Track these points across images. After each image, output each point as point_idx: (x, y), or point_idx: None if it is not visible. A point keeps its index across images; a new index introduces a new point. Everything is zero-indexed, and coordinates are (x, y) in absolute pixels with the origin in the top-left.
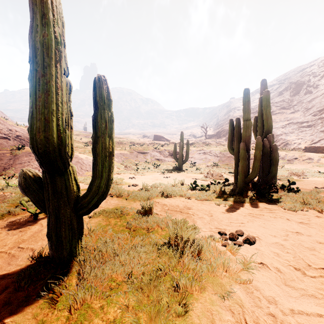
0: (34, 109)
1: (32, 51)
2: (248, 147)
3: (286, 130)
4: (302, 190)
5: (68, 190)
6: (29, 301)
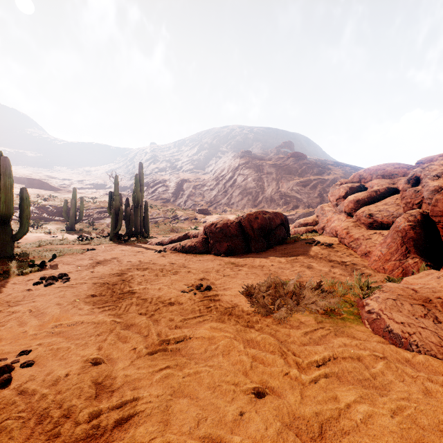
0: (5, 204)
1: (4, 186)
2: (118, 212)
3: (196, 191)
4: None
5: (10, 231)
6: (6, 262)
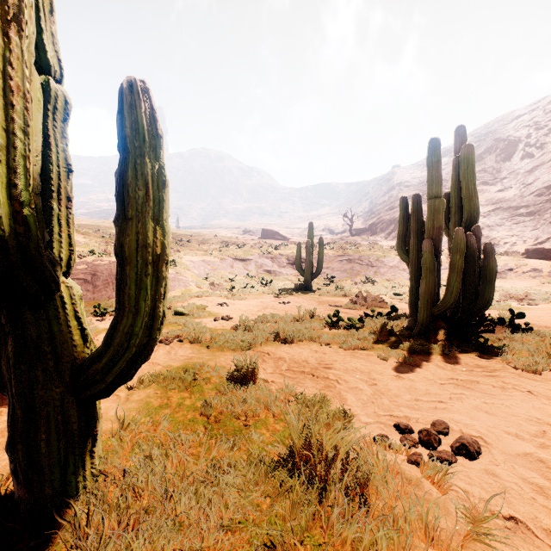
0: None
1: None
2: (438, 248)
3: (491, 221)
4: (534, 327)
5: (56, 342)
6: None
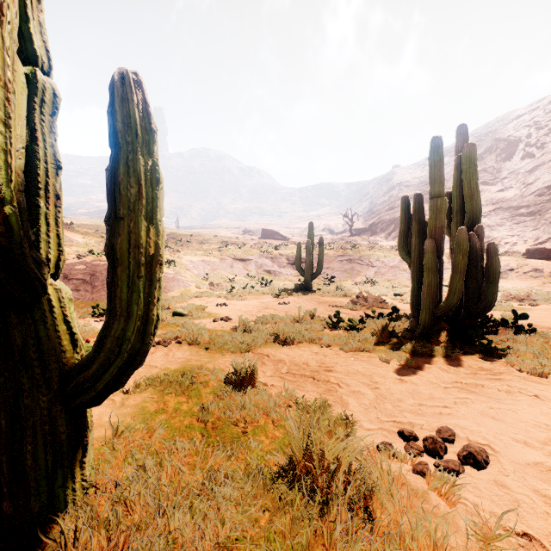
0: None
1: None
2: (440, 248)
3: (491, 221)
4: (537, 328)
5: (43, 348)
6: None
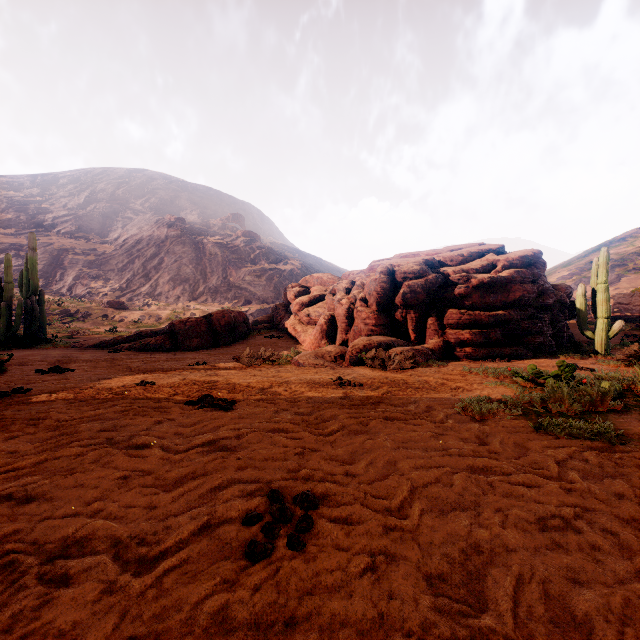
0: None
1: None
2: (11, 306)
3: (91, 271)
4: None
5: None
6: None
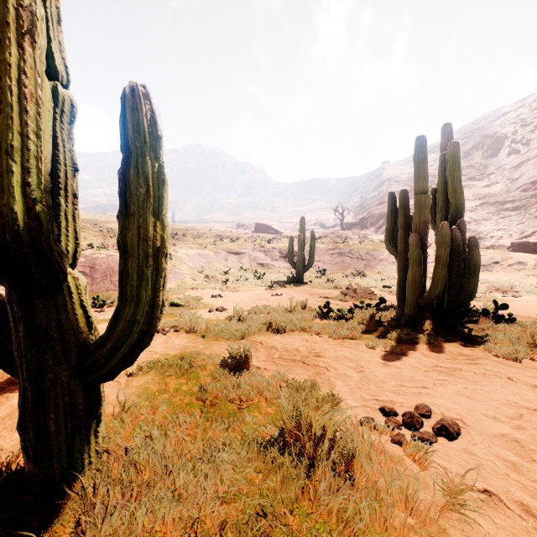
0: None
1: None
2: (424, 242)
3: (478, 216)
4: (517, 318)
5: (64, 329)
6: None
